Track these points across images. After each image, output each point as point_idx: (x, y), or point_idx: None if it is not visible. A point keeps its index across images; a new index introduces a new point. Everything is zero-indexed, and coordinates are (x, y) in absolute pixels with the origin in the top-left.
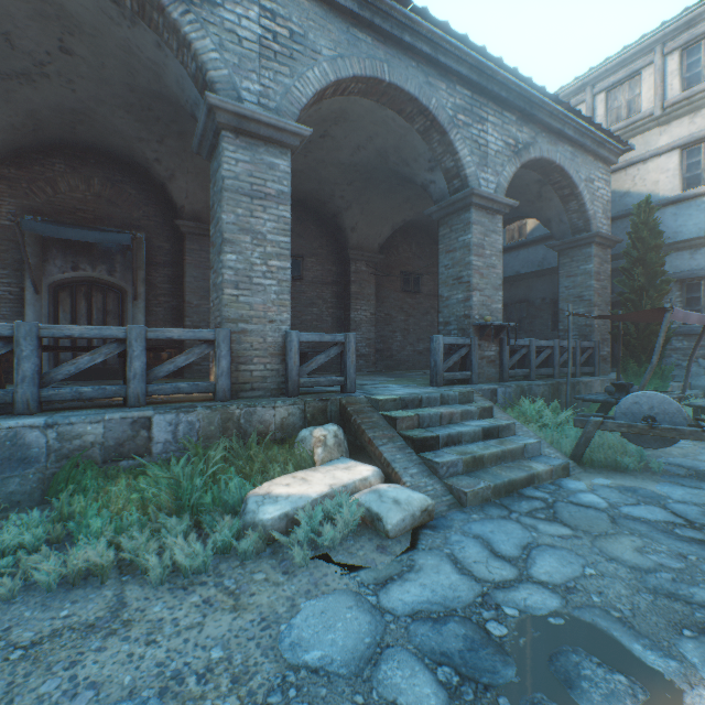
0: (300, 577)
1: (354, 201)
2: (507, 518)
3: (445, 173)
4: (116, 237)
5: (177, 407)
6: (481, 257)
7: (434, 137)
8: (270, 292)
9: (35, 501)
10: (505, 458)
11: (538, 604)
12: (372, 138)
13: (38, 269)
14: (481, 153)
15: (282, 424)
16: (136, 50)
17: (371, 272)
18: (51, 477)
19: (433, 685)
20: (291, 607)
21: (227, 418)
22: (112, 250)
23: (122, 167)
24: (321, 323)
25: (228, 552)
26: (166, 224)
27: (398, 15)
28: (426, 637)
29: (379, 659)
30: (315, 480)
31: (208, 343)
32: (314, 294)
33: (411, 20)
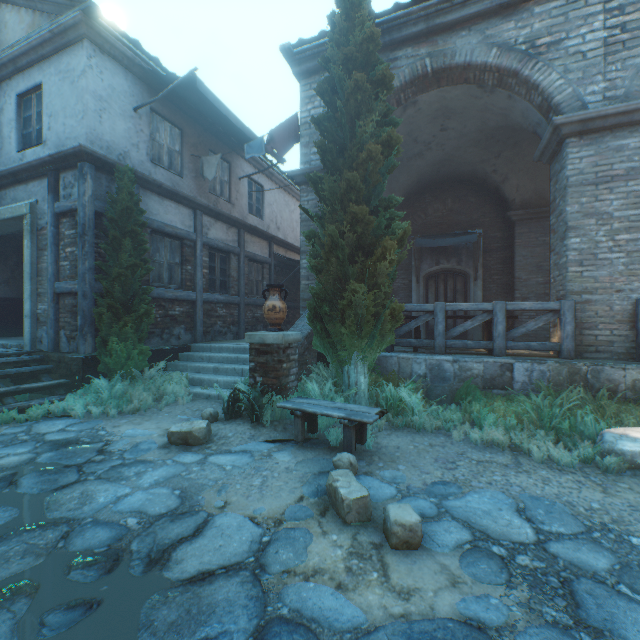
0: None
1: None
2: None
3: None
4: (466, 238)
5: (529, 359)
6: None
7: None
8: (616, 264)
9: (447, 402)
10: None
11: None
12: None
13: (417, 267)
14: None
15: (632, 385)
16: (489, 107)
17: None
18: (455, 390)
19: None
20: None
21: (573, 372)
22: (459, 247)
23: (465, 185)
24: None
25: (588, 463)
26: (497, 217)
27: None
28: None
29: None
30: None
31: (553, 312)
32: None
33: None
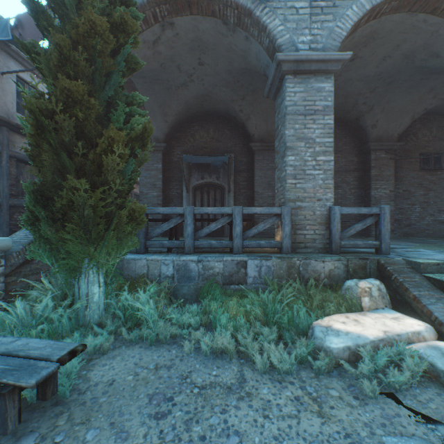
0: (371, 407)
1: (374, 103)
2: None
3: None
4: (221, 158)
5: (259, 255)
6: None
7: None
8: (317, 179)
9: (193, 300)
10: None
11: None
12: (399, 45)
13: (187, 180)
14: None
15: (329, 274)
16: (233, 47)
17: (390, 158)
18: (199, 288)
19: None
20: (370, 434)
21: (290, 265)
22: (218, 166)
23: (222, 120)
24: (344, 200)
25: (303, 363)
26: (244, 147)
27: None
28: None
29: None
30: (367, 324)
31: (276, 215)
32: (339, 180)
33: None
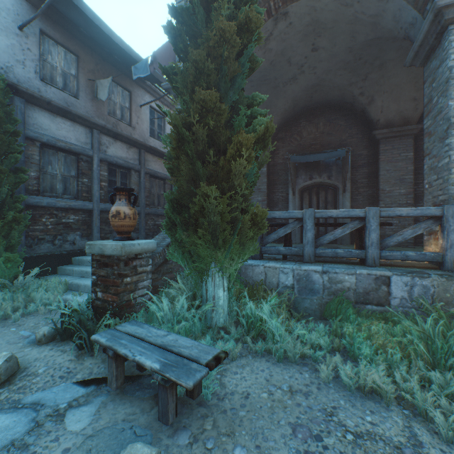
0: None
1: None
2: None
3: None
4: (336, 153)
5: (407, 271)
6: None
7: None
8: None
9: (316, 316)
10: None
11: None
12: None
13: (293, 182)
14: None
15: None
16: (359, 17)
17: None
18: (324, 304)
19: None
20: None
21: None
22: (329, 163)
23: (335, 110)
24: None
25: None
26: (363, 137)
27: None
28: None
29: None
30: None
31: (433, 218)
32: None
33: None
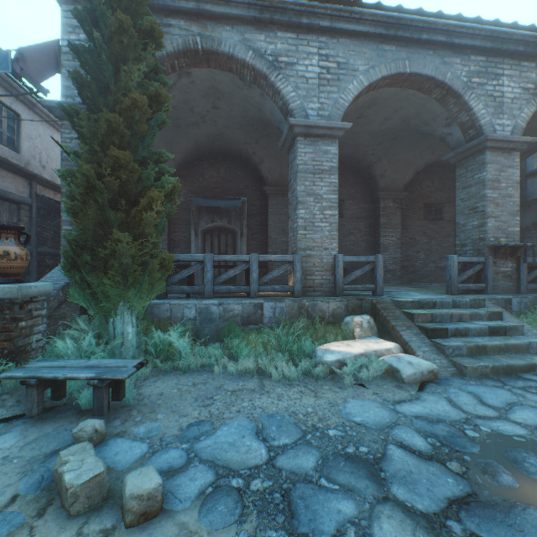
0: (348, 391)
1: (382, 155)
2: (499, 387)
3: (460, 126)
4: (234, 202)
5: (274, 299)
6: (496, 189)
7: (449, 101)
8: (324, 231)
9: (214, 340)
10: (507, 350)
11: (507, 430)
12: (397, 111)
13: (196, 223)
14: (496, 104)
15: (333, 313)
16: (249, 99)
17: (397, 207)
18: (220, 329)
19: (423, 442)
20: (344, 401)
21: (301, 306)
22: (230, 209)
23: (234, 160)
24: (356, 247)
25: (307, 375)
26: (257, 189)
27: (416, 24)
28: (423, 426)
29: (393, 427)
30: (355, 346)
31: (289, 263)
32: (351, 226)
33: (427, 23)
